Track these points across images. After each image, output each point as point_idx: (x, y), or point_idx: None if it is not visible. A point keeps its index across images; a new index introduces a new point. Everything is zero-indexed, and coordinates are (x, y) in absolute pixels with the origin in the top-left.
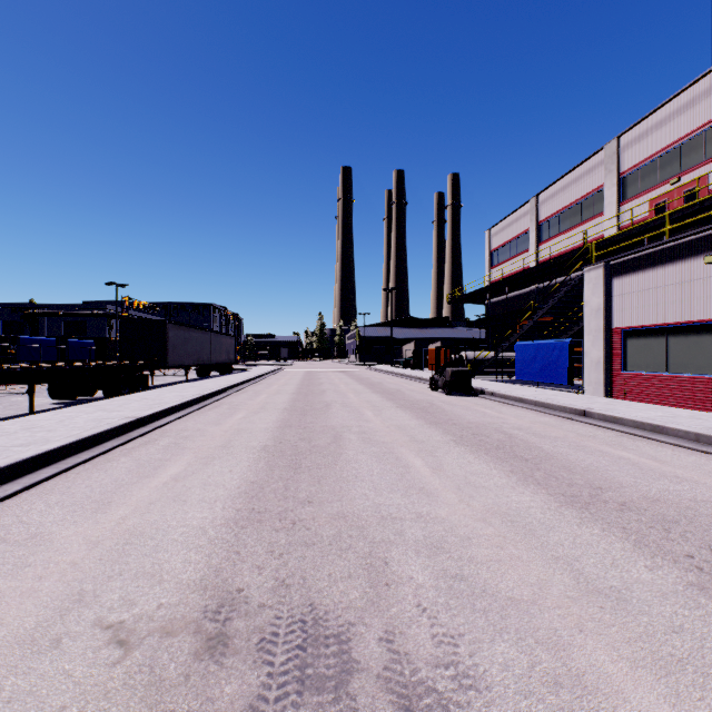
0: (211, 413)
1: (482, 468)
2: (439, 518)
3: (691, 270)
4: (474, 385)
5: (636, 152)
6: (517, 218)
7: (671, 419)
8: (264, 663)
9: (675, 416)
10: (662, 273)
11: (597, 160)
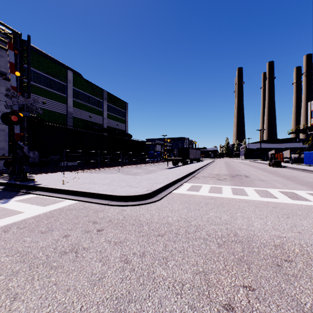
0: (210, 167)
1: (263, 172)
2: (252, 174)
3: None
4: (285, 165)
5: None
6: None
7: None
8: (235, 175)
9: None
10: None
11: None
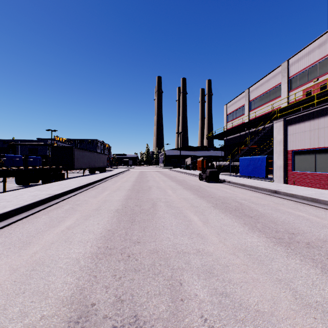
0: (93, 191)
1: (229, 222)
2: (209, 253)
3: (327, 122)
4: (220, 177)
5: (297, 67)
6: (239, 99)
7: (320, 195)
8: None
9: (322, 193)
10: (313, 123)
11: (278, 71)
